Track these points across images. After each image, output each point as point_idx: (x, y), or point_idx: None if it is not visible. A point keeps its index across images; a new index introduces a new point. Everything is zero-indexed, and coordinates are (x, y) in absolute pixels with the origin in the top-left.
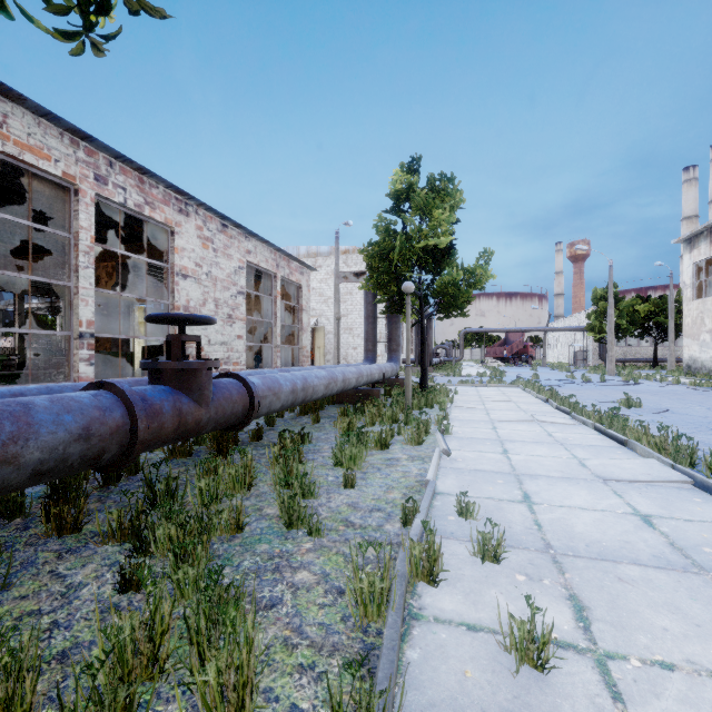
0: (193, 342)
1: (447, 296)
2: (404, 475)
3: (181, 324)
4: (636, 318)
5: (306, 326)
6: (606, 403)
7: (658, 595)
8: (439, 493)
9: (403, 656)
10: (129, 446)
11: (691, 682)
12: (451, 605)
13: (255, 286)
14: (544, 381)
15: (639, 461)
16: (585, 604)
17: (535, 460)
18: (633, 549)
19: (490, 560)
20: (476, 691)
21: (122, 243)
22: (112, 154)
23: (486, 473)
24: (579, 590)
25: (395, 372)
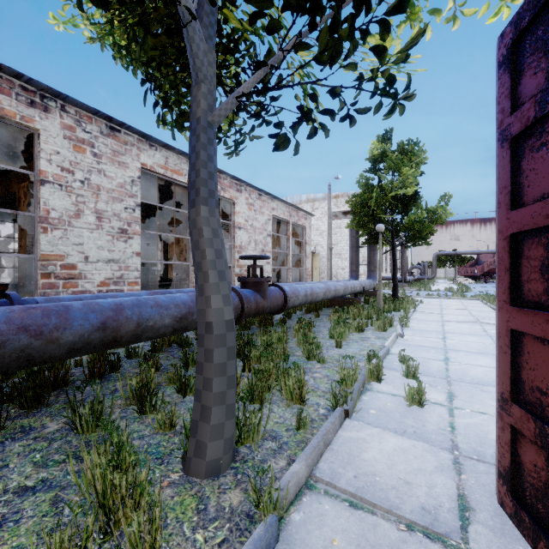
0: (243, 266)
1: (413, 230)
2: (371, 345)
3: (254, 259)
4: None
5: (308, 254)
6: None
7: None
8: (392, 353)
9: (361, 398)
10: (240, 315)
11: (491, 417)
12: (386, 389)
13: (274, 228)
14: None
15: None
16: (455, 395)
17: (464, 343)
18: None
19: (411, 378)
20: (390, 408)
21: None
22: None
23: (425, 347)
24: (455, 391)
25: (372, 286)
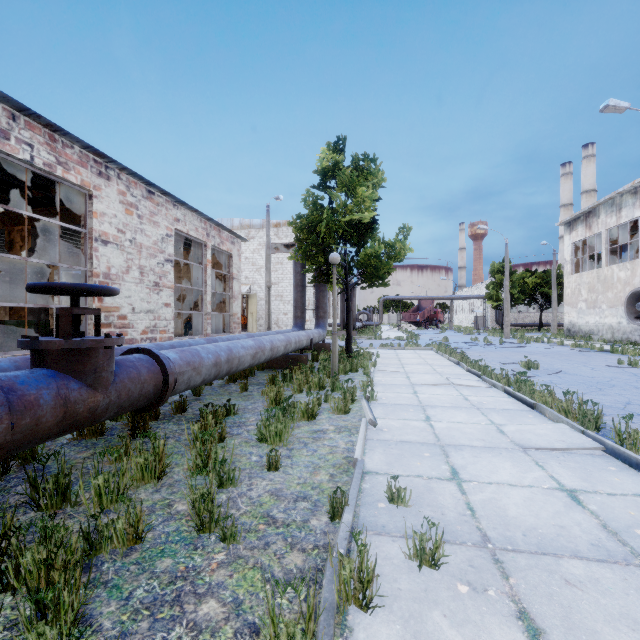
0: (114, 310)
1: (370, 267)
2: (331, 451)
3: (74, 295)
4: (526, 289)
5: (237, 294)
6: (509, 364)
7: (610, 603)
8: (368, 472)
9: None
10: None
11: None
12: None
13: (186, 254)
14: (453, 343)
15: (551, 426)
16: (539, 625)
17: (457, 427)
18: (570, 536)
19: (427, 564)
20: None
21: (40, 206)
22: (15, 105)
23: (412, 445)
24: (528, 602)
25: (322, 337)
